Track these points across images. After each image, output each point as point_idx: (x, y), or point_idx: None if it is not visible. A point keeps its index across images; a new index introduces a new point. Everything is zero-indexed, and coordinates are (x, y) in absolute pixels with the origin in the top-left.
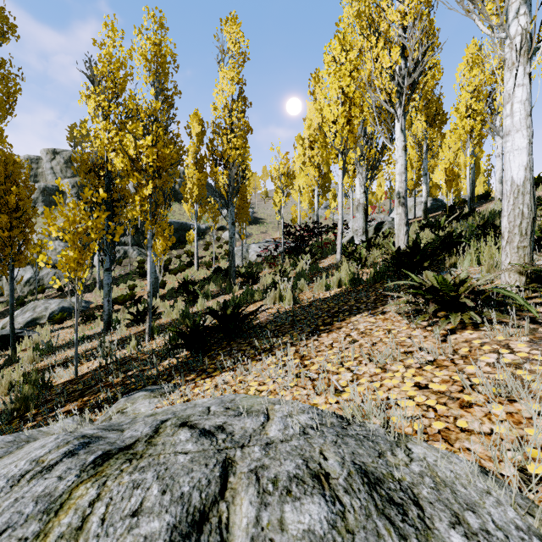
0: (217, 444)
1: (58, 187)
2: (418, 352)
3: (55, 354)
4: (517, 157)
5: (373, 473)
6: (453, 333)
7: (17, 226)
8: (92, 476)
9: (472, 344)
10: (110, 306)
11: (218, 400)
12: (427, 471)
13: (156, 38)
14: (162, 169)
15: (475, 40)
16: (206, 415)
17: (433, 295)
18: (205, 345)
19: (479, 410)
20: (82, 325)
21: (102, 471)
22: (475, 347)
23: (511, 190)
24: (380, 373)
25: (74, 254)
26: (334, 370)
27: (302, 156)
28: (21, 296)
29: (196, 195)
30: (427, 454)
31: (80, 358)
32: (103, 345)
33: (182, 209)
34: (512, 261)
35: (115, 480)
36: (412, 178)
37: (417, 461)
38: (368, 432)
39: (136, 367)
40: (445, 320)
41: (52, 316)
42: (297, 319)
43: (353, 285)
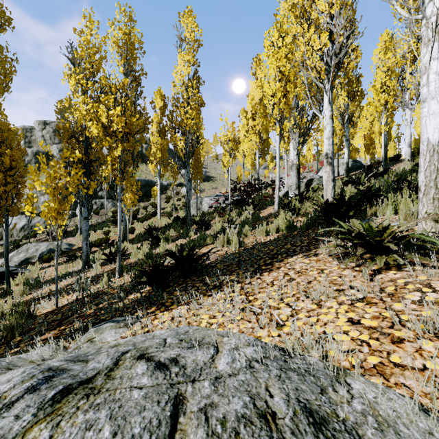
0: (170, 378)
1: (47, 151)
2: (349, 290)
3: (42, 288)
4: (432, 120)
5: (317, 412)
6: (379, 273)
7: (11, 182)
8: (48, 415)
9: (396, 283)
10: (88, 249)
11: (174, 331)
12: (369, 409)
13: (126, 29)
14: (129, 135)
15: (388, 30)
16: (162, 347)
17: (360, 240)
18: (164, 281)
19: (410, 345)
20: (65, 264)
21: (59, 408)
22: (400, 286)
23: (428, 149)
24: (316, 308)
25: (54, 205)
26: (275, 305)
27: (246, 125)
28: (17, 240)
29: (159, 157)
30: (366, 390)
31: (62, 292)
32: (80, 282)
33: (148, 169)
34: (428, 210)
35: (69, 420)
36: (335, 143)
37: (357, 397)
38: (309, 365)
39: (106, 300)
40: (372, 262)
41: (41, 256)
42: (242, 260)
43: (289, 231)
